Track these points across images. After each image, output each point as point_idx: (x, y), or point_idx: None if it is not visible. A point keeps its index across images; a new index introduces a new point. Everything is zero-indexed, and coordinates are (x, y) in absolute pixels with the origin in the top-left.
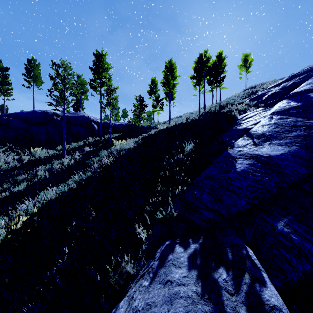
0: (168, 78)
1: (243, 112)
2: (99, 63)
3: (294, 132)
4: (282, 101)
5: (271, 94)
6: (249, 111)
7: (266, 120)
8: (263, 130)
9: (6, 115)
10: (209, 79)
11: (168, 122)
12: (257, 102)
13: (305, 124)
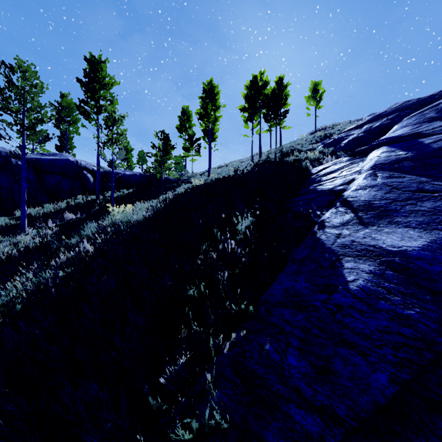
0: (207, 107)
1: (316, 162)
2: (94, 75)
3: (426, 203)
4: (380, 149)
5: (352, 138)
6: (325, 161)
7: (368, 178)
8: (368, 196)
9: None
10: (266, 114)
11: (207, 173)
12: (334, 150)
13: (440, 189)
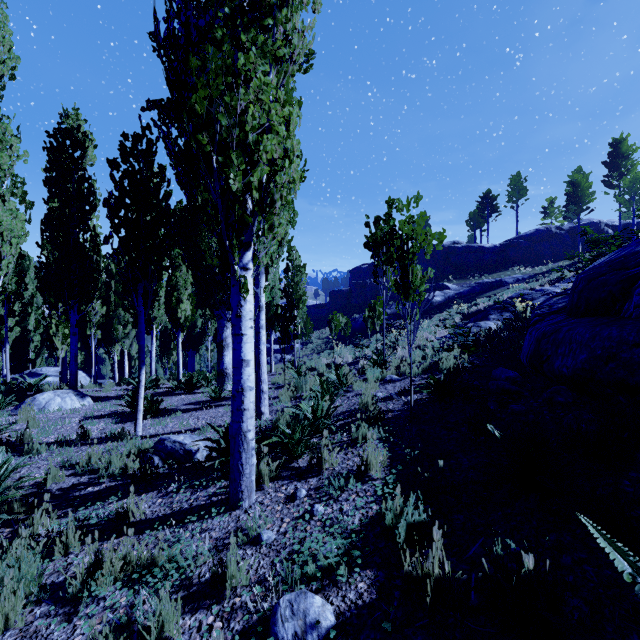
0: None
1: None
2: (616, 153)
3: None
4: None
5: None
6: None
7: None
8: None
9: (513, 239)
10: None
11: None
12: None
13: None
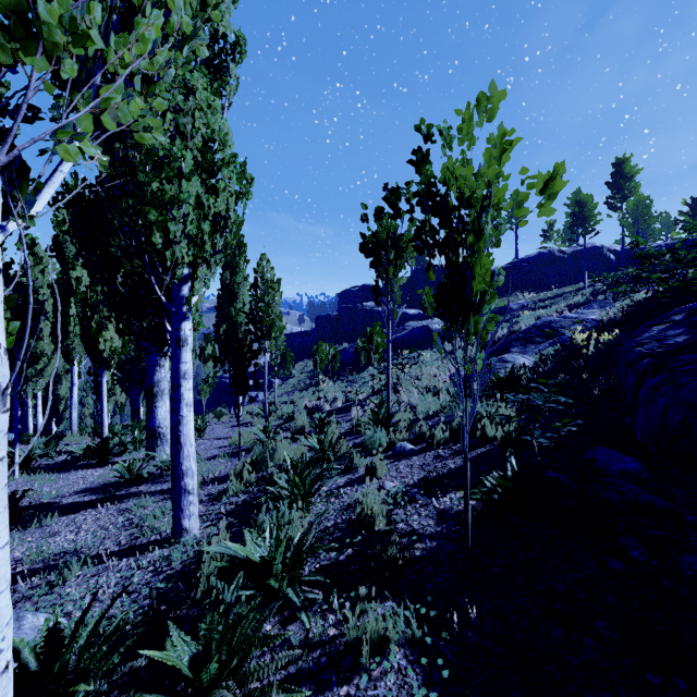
0: None
1: None
2: (619, 174)
3: None
4: None
5: None
6: None
7: None
8: None
9: (515, 262)
10: None
11: None
12: None
13: None
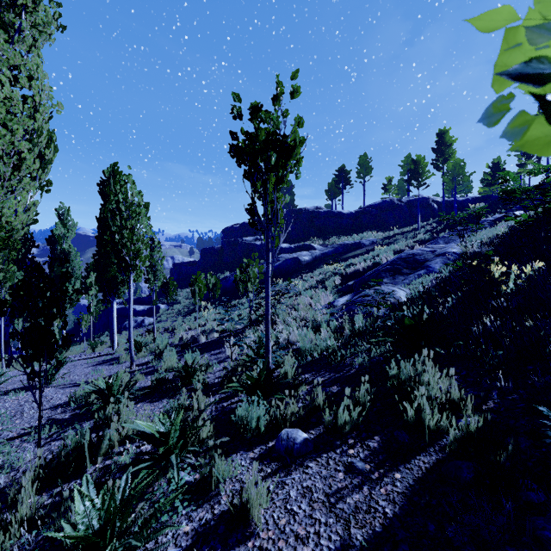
0: None
1: None
2: (441, 142)
3: None
4: None
5: None
6: None
7: None
8: None
9: (365, 207)
10: None
11: None
12: None
13: None
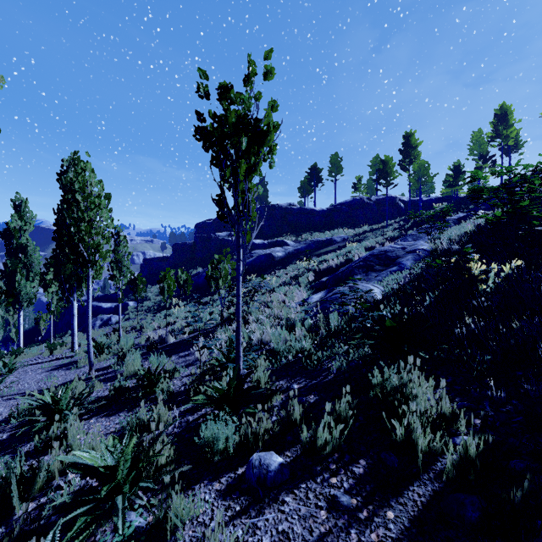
0: (498, 129)
1: None
2: (408, 144)
3: None
4: None
5: None
6: None
7: None
8: None
9: (336, 205)
10: None
11: None
12: None
13: None
